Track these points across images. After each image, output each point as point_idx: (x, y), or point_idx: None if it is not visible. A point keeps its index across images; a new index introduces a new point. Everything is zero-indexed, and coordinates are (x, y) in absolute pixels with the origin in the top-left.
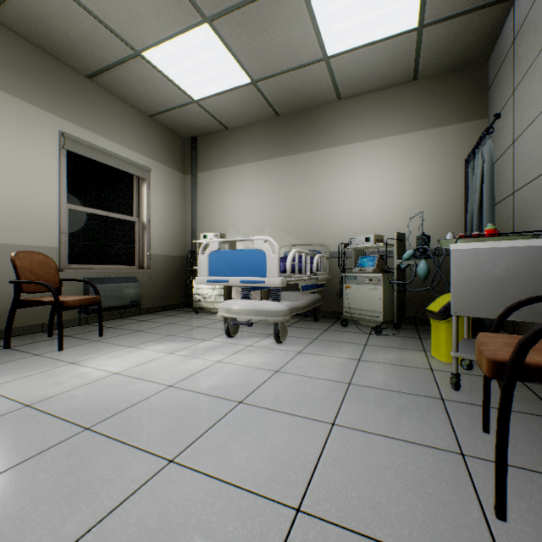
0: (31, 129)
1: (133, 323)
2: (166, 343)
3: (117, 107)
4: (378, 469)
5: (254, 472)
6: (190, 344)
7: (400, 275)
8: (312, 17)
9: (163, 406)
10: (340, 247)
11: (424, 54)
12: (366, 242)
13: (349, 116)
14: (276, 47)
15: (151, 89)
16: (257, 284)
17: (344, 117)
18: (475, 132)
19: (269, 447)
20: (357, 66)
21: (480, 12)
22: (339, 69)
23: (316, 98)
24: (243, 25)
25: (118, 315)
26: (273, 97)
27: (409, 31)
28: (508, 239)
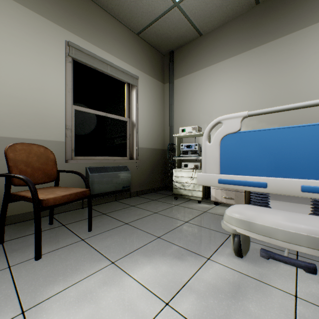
0: (41, 37)
1: (123, 209)
2: (155, 259)
3: (112, 25)
4: None
5: None
6: (188, 268)
7: None
8: None
9: None
10: None
11: None
12: None
13: None
14: None
15: None
16: None
17: None
18: None
19: None
20: None
21: None
22: None
23: None
24: None
25: (113, 198)
26: None
27: None
28: None
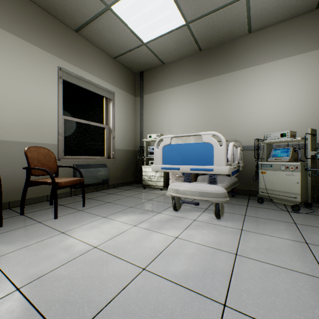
0: (40, 65)
1: (104, 196)
2: (129, 214)
3: (94, 52)
4: None
5: None
6: (147, 216)
7: (313, 164)
8: None
9: (144, 305)
10: (249, 142)
11: None
12: (281, 137)
13: (257, 44)
14: None
15: (115, 36)
16: (205, 172)
17: (253, 45)
18: None
19: None
20: (271, 0)
21: None
22: (255, 4)
23: (231, 33)
24: None
25: (95, 189)
26: (199, 35)
27: None
28: None
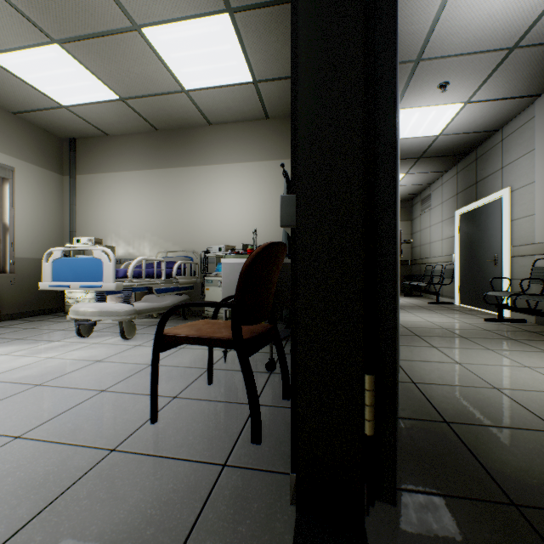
0: None
1: None
2: (7, 346)
3: None
4: (105, 411)
5: (5, 423)
6: (34, 345)
7: None
8: (160, 58)
9: None
10: None
11: (267, 101)
12: (219, 251)
13: (218, 140)
14: (135, 75)
15: (8, 89)
16: (95, 289)
17: (214, 140)
18: None
19: (33, 409)
20: (216, 101)
21: None
22: (200, 100)
23: (188, 120)
24: (96, 53)
25: None
26: (146, 114)
27: (248, 83)
28: None
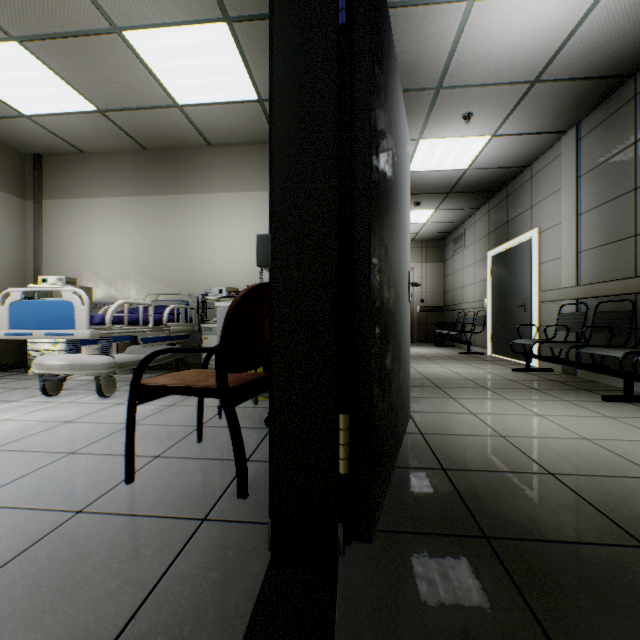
0: None
1: None
2: None
3: None
4: (72, 474)
5: None
6: None
7: None
8: (147, 67)
9: None
10: None
11: None
12: (220, 294)
13: (220, 164)
14: (116, 83)
15: None
16: (65, 337)
17: (215, 164)
18: None
19: None
20: (216, 119)
21: None
22: (197, 118)
23: (184, 140)
24: (66, 55)
25: None
26: (132, 130)
27: (253, 101)
28: None
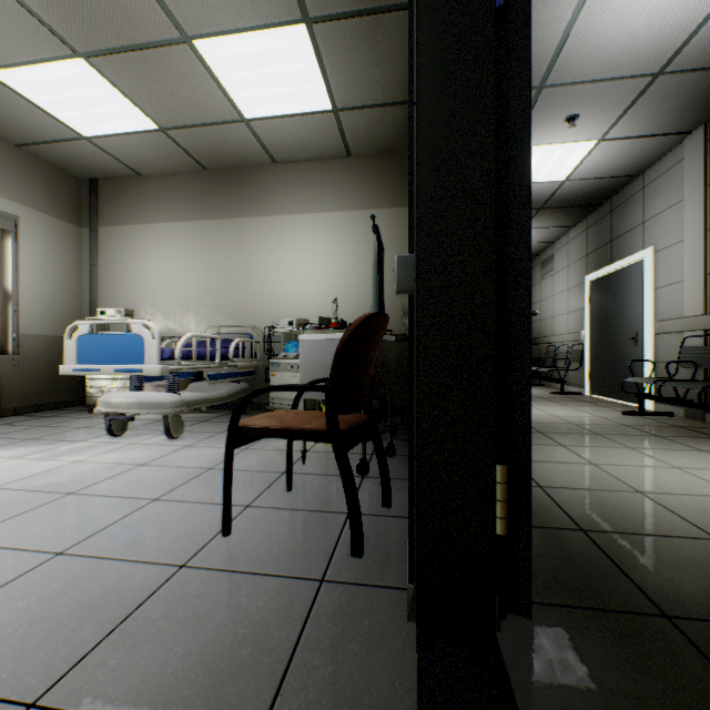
0: None
1: None
2: (18, 448)
3: None
4: (163, 523)
5: (39, 538)
6: (53, 447)
7: None
8: (215, 78)
9: None
10: None
11: (350, 135)
12: (289, 326)
13: (286, 183)
14: (181, 99)
15: (13, 114)
16: (134, 373)
17: (281, 183)
18: (403, 219)
19: (71, 521)
20: (284, 134)
21: (386, 108)
22: (264, 133)
23: (247, 158)
24: (132, 70)
25: None
26: (193, 149)
27: (326, 112)
28: (343, 331)
